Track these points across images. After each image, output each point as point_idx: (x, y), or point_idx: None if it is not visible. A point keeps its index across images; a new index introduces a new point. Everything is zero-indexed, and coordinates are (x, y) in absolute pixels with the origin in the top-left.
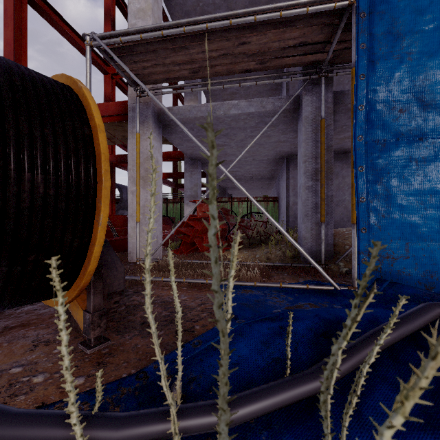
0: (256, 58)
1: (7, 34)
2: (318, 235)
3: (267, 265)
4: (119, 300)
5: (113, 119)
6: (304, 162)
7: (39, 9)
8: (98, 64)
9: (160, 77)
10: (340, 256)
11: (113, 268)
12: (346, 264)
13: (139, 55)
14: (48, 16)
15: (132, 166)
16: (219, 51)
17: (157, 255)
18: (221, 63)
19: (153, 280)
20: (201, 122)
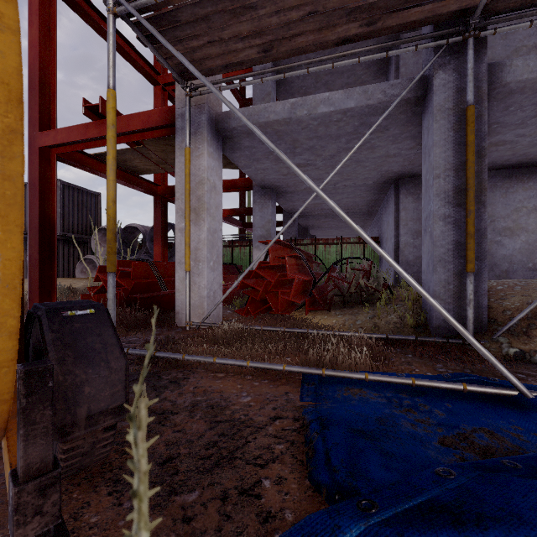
0: (361, 16)
1: (32, 35)
2: (461, 292)
3: (375, 337)
4: (115, 424)
5: (158, 134)
6: (437, 177)
7: (72, 4)
8: (146, 72)
9: (217, 63)
10: (499, 327)
11: (101, 363)
12: (512, 341)
13: (184, 27)
14: (83, 12)
15: (180, 193)
16: (303, 9)
17: (215, 317)
18: (306, 30)
19: (201, 361)
20: (275, 129)
